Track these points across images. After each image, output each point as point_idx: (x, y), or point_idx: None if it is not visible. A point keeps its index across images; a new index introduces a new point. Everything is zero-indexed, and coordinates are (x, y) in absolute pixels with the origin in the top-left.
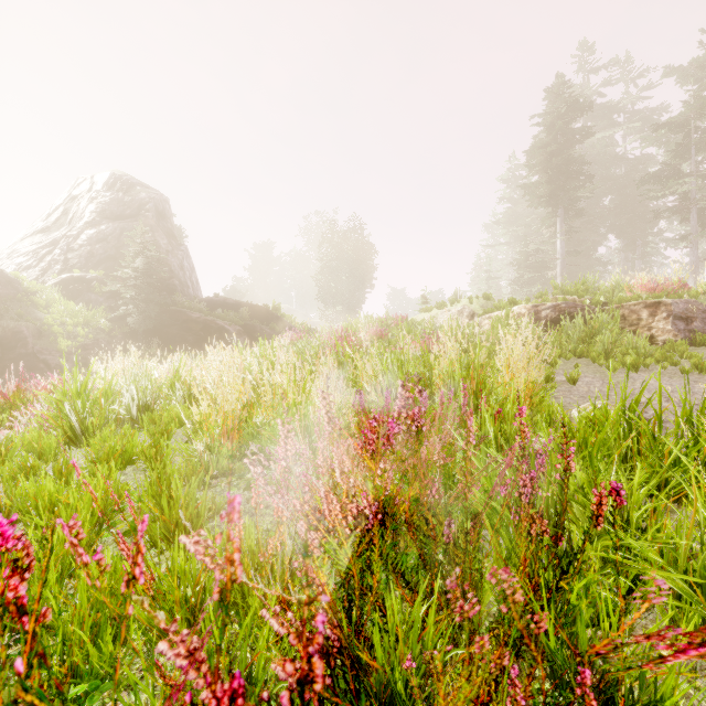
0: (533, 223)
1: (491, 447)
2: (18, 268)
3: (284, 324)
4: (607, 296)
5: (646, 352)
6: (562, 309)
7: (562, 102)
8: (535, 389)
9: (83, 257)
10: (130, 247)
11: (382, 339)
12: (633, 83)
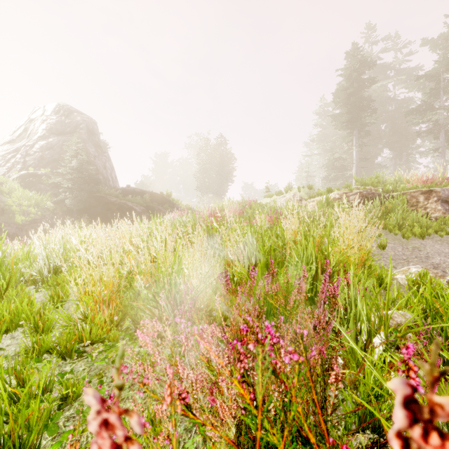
0: (336, 141)
1: (392, 352)
2: None
3: (173, 206)
4: (392, 186)
5: (428, 225)
6: (363, 195)
7: (356, 60)
8: (364, 256)
9: (36, 160)
10: (68, 153)
11: (240, 215)
12: (400, 51)
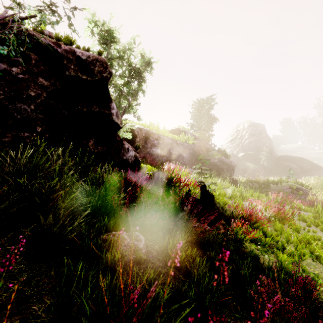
0: None
1: None
2: (230, 151)
3: (312, 163)
4: None
5: None
6: None
7: None
8: None
9: (246, 147)
10: (263, 146)
11: None
12: None
